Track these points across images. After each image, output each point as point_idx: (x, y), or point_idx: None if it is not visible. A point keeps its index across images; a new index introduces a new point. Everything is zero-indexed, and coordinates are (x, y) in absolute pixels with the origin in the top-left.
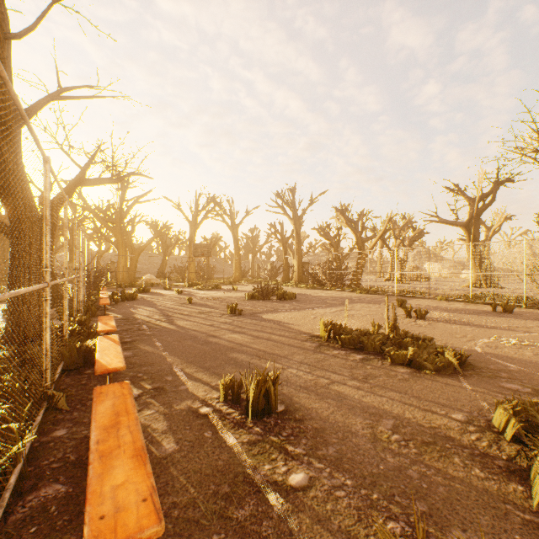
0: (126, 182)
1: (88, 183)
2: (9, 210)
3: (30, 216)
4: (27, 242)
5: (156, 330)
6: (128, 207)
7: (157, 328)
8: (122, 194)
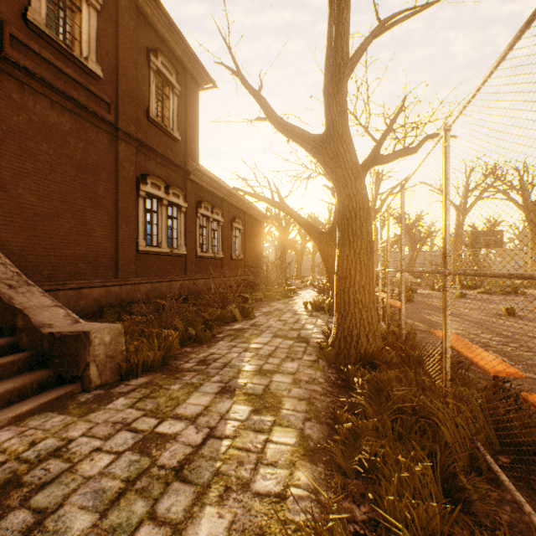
0: (379, 175)
1: (380, 160)
2: (337, 186)
3: (359, 189)
4: (356, 223)
5: (535, 370)
6: (381, 201)
7: (529, 363)
8: (375, 189)
